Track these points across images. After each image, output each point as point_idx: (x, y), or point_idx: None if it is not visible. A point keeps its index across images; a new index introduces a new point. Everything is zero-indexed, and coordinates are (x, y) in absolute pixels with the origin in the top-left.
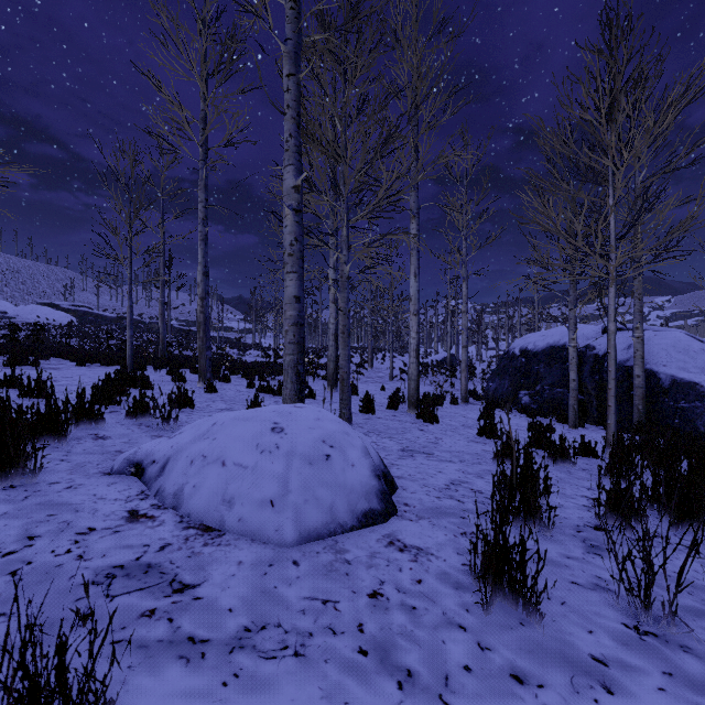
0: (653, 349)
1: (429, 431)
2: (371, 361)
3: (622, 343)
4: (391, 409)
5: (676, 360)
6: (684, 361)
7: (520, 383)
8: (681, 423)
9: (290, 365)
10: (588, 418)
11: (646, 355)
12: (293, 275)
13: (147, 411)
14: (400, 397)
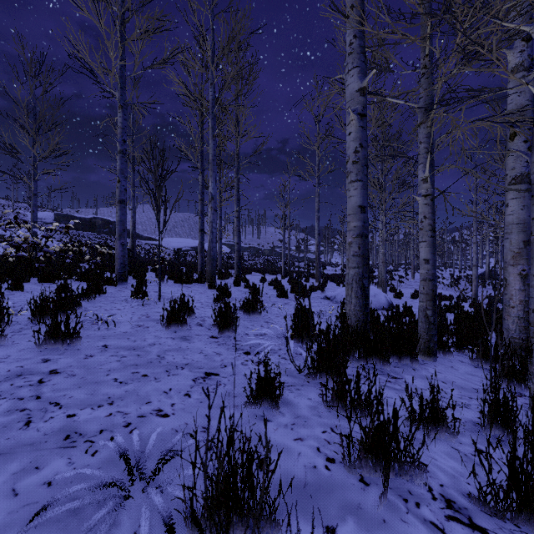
0: None
1: None
2: (413, 274)
3: None
4: (412, 298)
5: None
6: None
7: None
8: None
9: None
10: None
11: None
12: None
13: (314, 289)
14: None
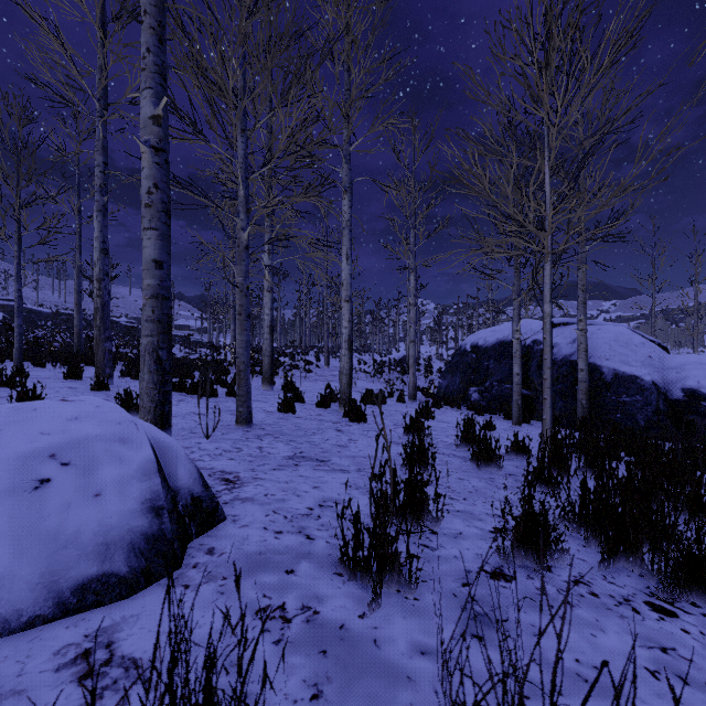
0: (597, 343)
1: (347, 431)
2: (328, 360)
3: (568, 337)
4: (322, 407)
5: (619, 354)
6: (626, 355)
7: (470, 380)
8: (622, 418)
9: (147, 349)
10: (535, 414)
11: (590, 349)
12: (152, 233)
13: None
14: (336, 394)
